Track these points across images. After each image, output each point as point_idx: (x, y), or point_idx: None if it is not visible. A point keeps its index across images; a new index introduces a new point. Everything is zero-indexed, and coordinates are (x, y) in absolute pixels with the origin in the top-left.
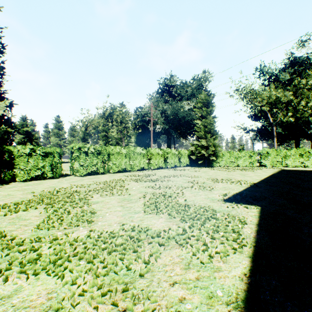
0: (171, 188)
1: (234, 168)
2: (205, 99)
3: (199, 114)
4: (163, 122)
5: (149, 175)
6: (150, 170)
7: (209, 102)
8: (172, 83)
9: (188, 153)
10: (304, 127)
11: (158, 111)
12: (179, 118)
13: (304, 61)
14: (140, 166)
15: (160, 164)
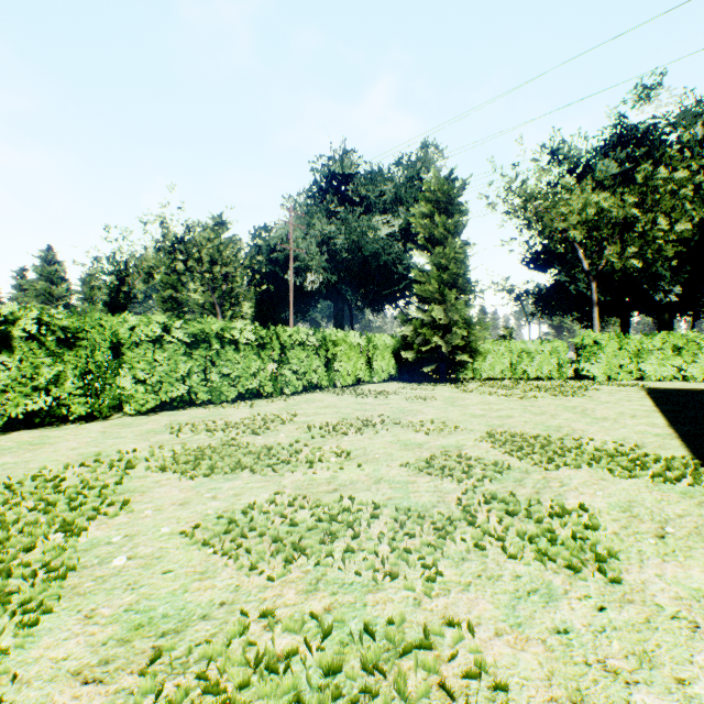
0: (362, 537)
1: (523, 387)
2: (442, 190)
3: (425, 234)
4: (323, 265)
5: (269, 421)
6: (282, 398)
7: (452, 201)
8: (348, 168)
9: (394, 343)
10: (647, 287)
11: (311, 238)
12: (365, 258)
13: (648, 135)
14: (245, 385)
15: (312, 375)
